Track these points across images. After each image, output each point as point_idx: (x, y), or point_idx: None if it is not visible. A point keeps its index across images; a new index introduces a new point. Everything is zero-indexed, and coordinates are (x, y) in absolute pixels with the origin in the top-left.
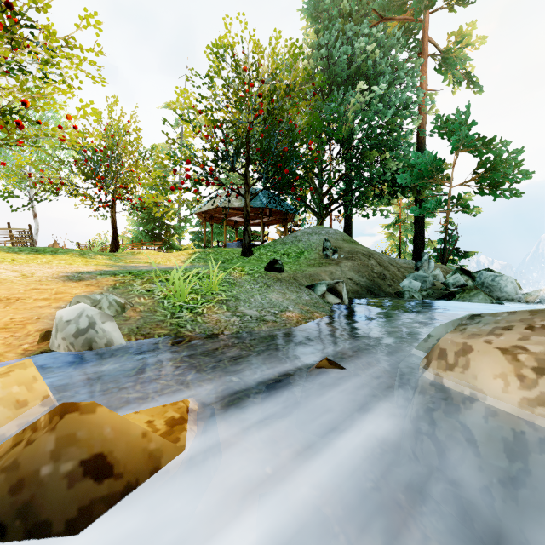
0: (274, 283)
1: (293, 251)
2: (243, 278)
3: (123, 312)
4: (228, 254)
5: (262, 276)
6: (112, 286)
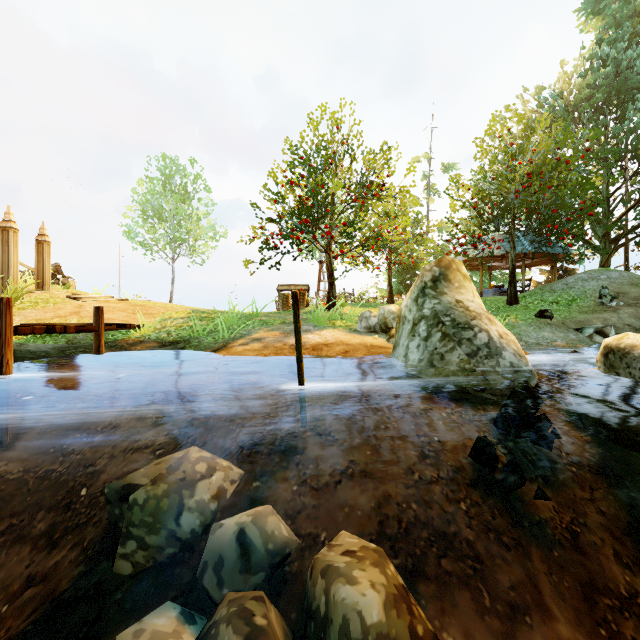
0: (545, 326)
1: (563, 299)
2: (519, 323)
3: None
4: (493, 303)
5: (534, 321)
6: None
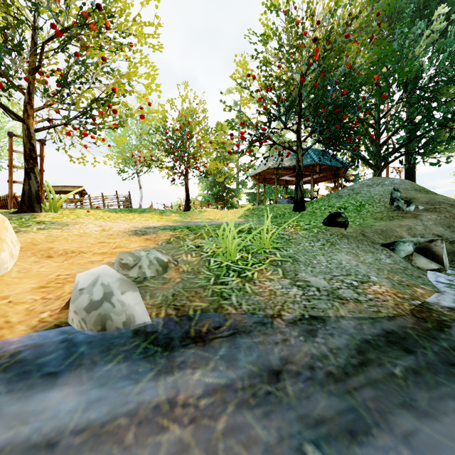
0: (339, 241)
1: (350, 204)
2: (299, 234)
3: (165, 271)
4: (280, 209)
5: (322, 231)
6: (167, 241)
